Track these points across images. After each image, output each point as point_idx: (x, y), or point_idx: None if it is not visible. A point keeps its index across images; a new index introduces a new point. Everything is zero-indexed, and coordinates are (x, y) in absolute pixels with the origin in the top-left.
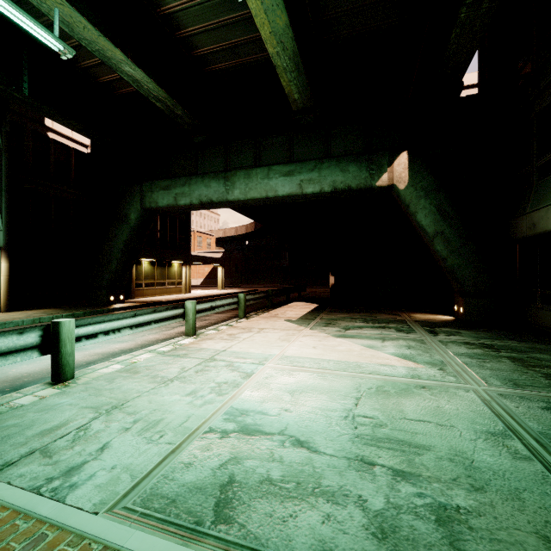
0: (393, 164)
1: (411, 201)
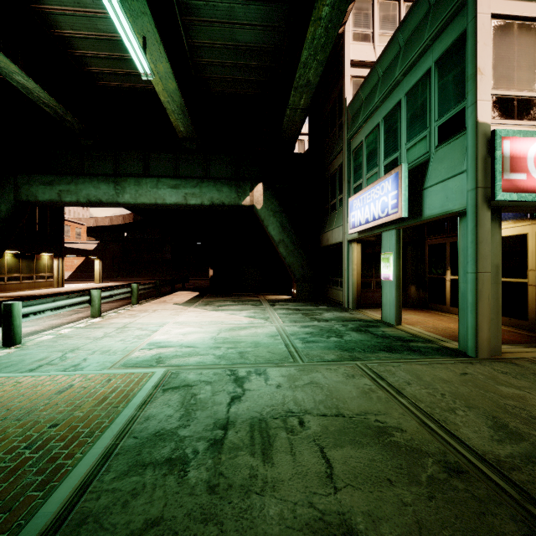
0: (254, 191)
1: (265, 217)
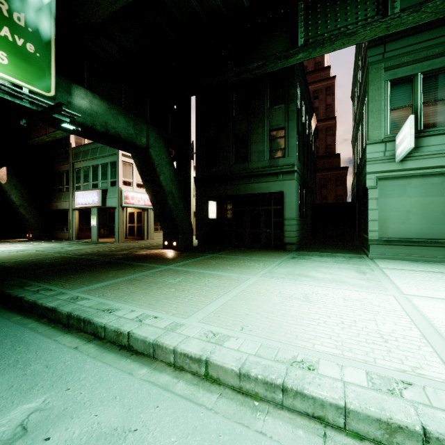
0: None
1: (9, 189)
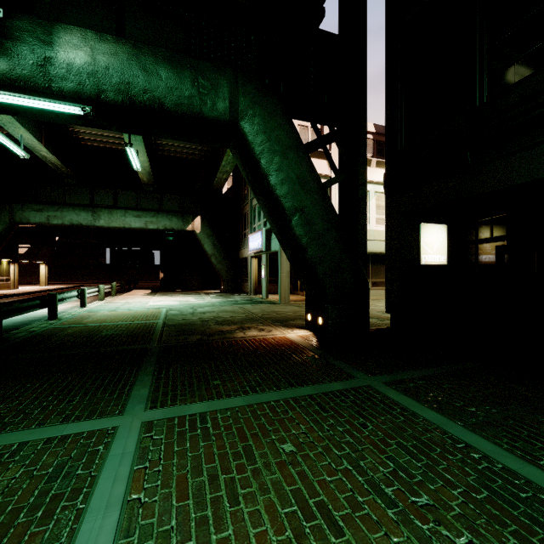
0: (194, 221)
1: (202, 239)
